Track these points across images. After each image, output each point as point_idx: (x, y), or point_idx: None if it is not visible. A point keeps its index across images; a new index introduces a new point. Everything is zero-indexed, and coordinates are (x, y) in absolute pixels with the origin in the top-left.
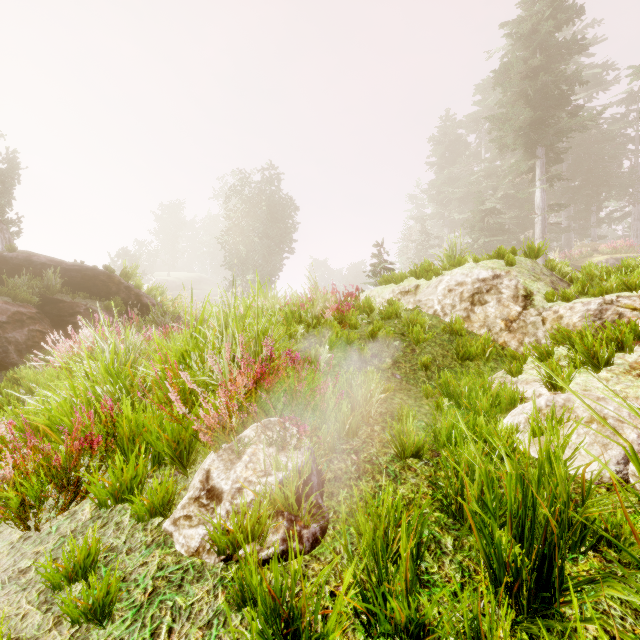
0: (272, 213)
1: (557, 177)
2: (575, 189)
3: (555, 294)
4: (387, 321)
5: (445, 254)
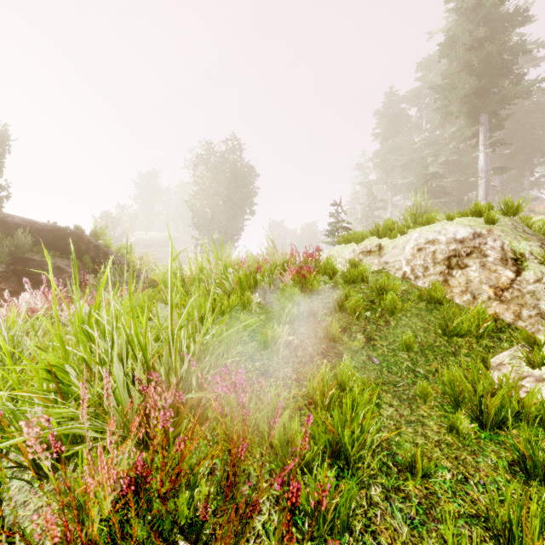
0: (235, 179)
1: (500, 142)
2: (510, 155)
3: None
4: (352, 285)
5: (409, 212)
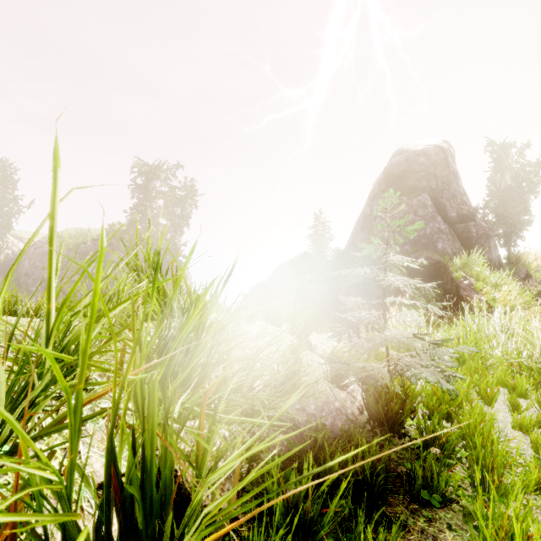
0: None
1: None
2: None
3: None
4: None
5: None
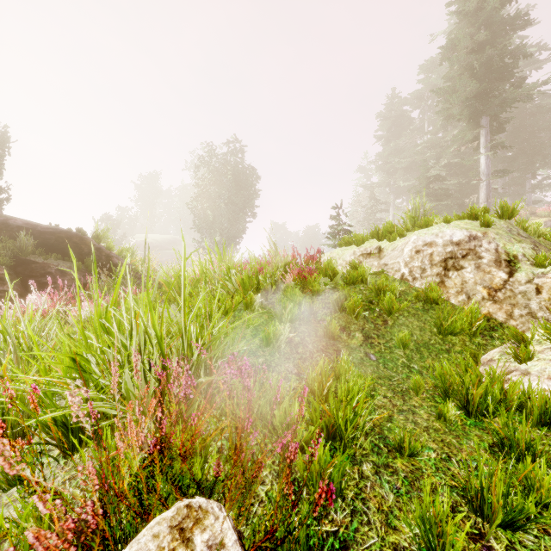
0: (236, 181)
1: (501, 145)
2: (512, 158)
3: (547, 258)
4: (352, 286)
5: (408, 215)
